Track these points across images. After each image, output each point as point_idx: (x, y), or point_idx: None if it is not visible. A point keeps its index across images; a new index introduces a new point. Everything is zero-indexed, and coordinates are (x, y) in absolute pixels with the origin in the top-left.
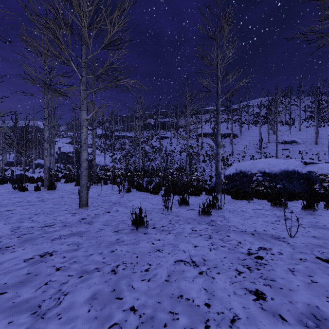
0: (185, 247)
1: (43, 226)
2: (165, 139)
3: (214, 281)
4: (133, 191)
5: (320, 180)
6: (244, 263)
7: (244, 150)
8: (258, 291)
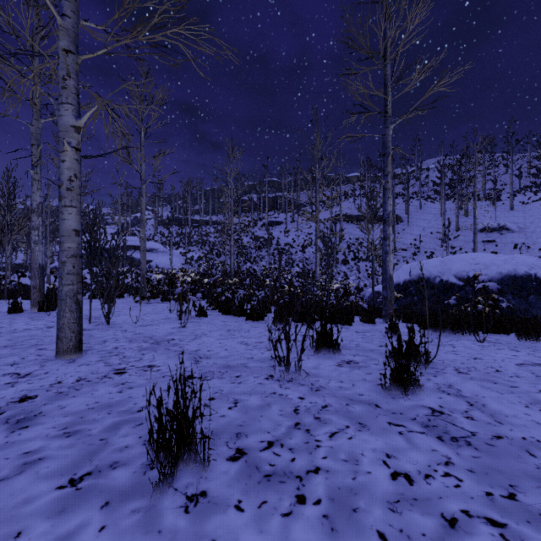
0: None
1: None
2: (276, 225)
3: None
4: (212, 314)
5: None
6: None
7: (415, 243)
8: None
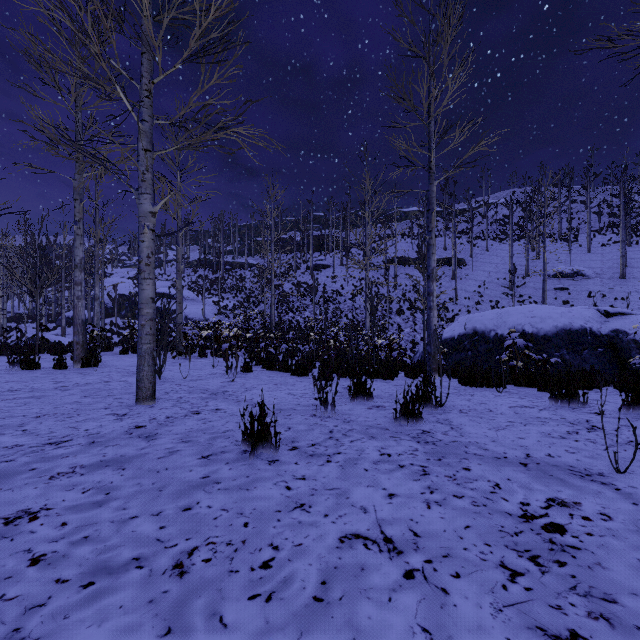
0: (367, 498)
1: (43, 445)
2: (323, 269)
3: (448, 602)
4: (256, 370)
5: (638, 347)
6: (520, 544)
7: (479, 290)
8: (579, 638)
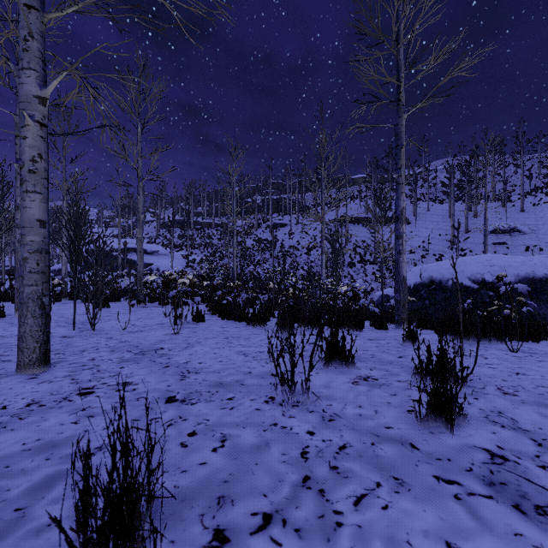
0: None
1: None
2: (281, 227)
3: None
4: (211, 319)
5: None
6: None
7: (423, 245)
8: None
